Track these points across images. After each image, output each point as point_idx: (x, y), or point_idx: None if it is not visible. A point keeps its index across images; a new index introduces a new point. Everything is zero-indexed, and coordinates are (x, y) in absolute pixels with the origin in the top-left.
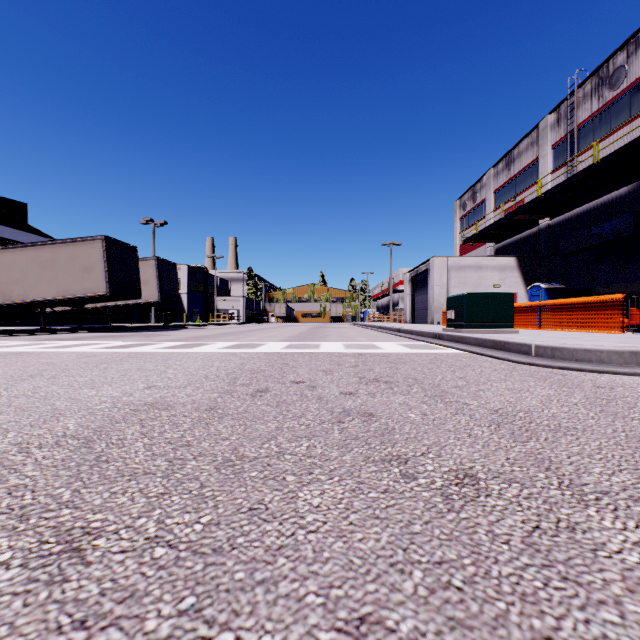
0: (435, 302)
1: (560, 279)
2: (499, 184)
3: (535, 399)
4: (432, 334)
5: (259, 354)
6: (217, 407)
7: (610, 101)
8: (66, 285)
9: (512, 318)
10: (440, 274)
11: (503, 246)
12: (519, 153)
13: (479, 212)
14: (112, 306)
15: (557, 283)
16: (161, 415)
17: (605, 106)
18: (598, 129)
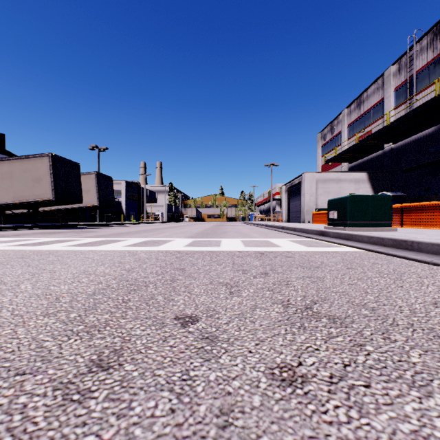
0: (306, 206)
1: (401, 189)
2: (351, 120)
3: None
4: (316, 231)
5: (159, 253)
6: None
7: None
8: (20, 192)
9: (390, 217)
10: (310, 185)
11: (355, 165)
12: (367, 96)
13: (336, 141)
14: (62, 209)
15: (399, 192)
16: None
17: (439, 55)
18: (433, 74)
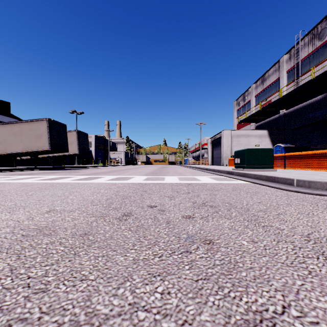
0: (224, 154)
1: (291, 142)
2: (257, 92)
3: (326, 223)
4: (227, 171)
5: (129, 184)
6: (90, 232)
7: (319, 46)
8: (27, 145)
9: (272, 163)
10: (227, 139)
11: (260, 125)
12: (268, 75)
13: (247, 107)
14: (53, 156)
15: (289, 144)
16: (42, 242)
17: (316, 49)
18: (312, 62)
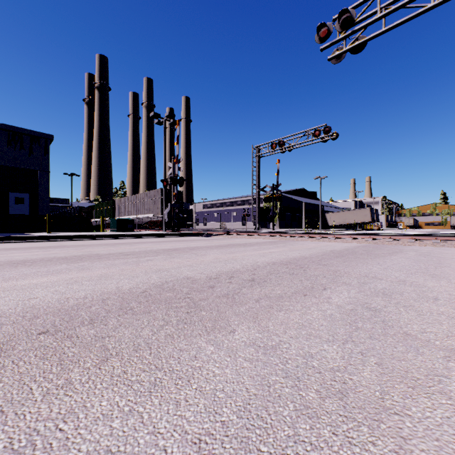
0: None
1: None
2: None
3: None
4: None
5: None
6: None
7: None
8: (359, 219)
9: None
10: None
11: None
12: None
13: None
14: (359, 223)
15: None
16: None
17: None
18: None
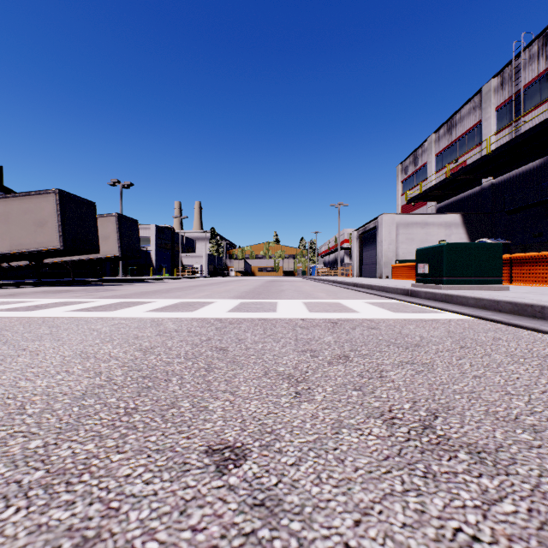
0: (384, 257)
1: (504, 235)
2: (440, 148)
3: None
4: (402, 290)
5: (193, 322)
6: None
7: None
8: (19, 239)
9: (500, 272)
10: (389, 230)
11: (445, 205)
12: (461, 118)
13: (420, 175)
14: (74, 261)
15: (502, 239)
16: None
17: None
18: (545, 88)
